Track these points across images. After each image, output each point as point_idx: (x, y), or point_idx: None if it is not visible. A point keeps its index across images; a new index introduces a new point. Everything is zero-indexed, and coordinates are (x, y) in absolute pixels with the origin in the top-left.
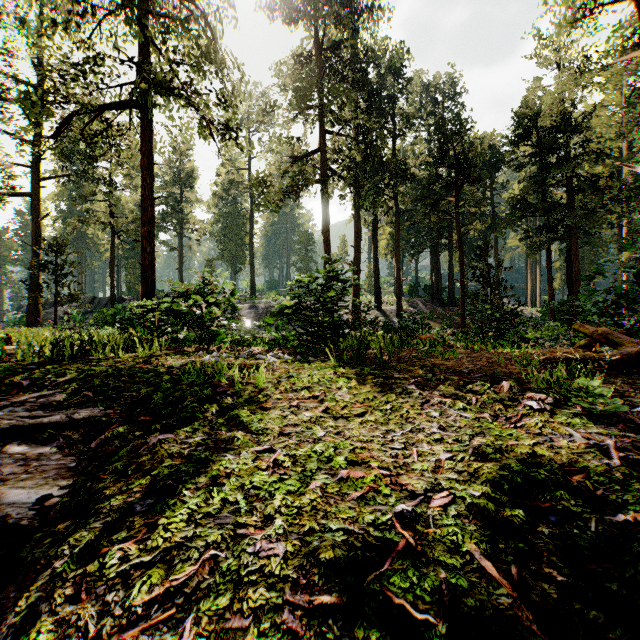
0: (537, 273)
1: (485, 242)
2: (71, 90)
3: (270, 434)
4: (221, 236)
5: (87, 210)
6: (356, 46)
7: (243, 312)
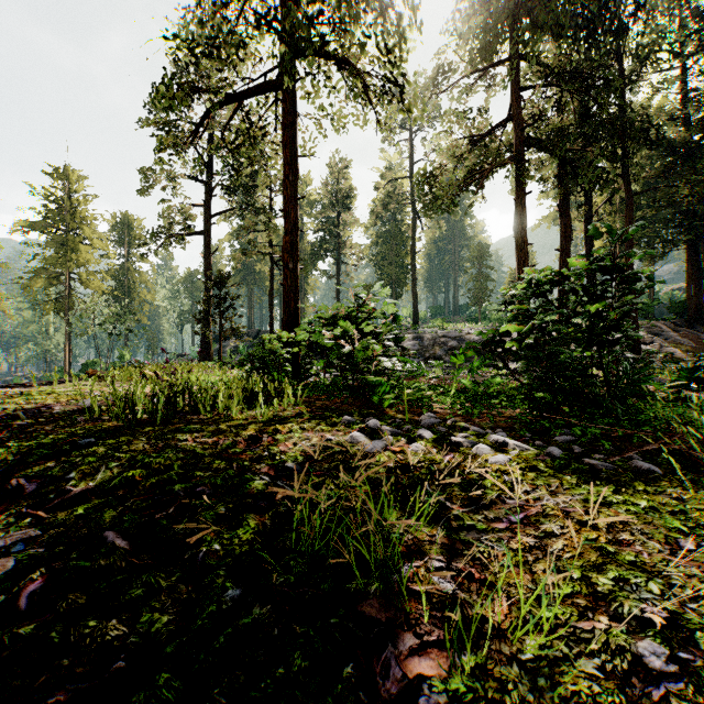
0: None
1: None
2: None
3: None
4: (379, 259)
5: (249, 242)
6: None
7: (405, 344)
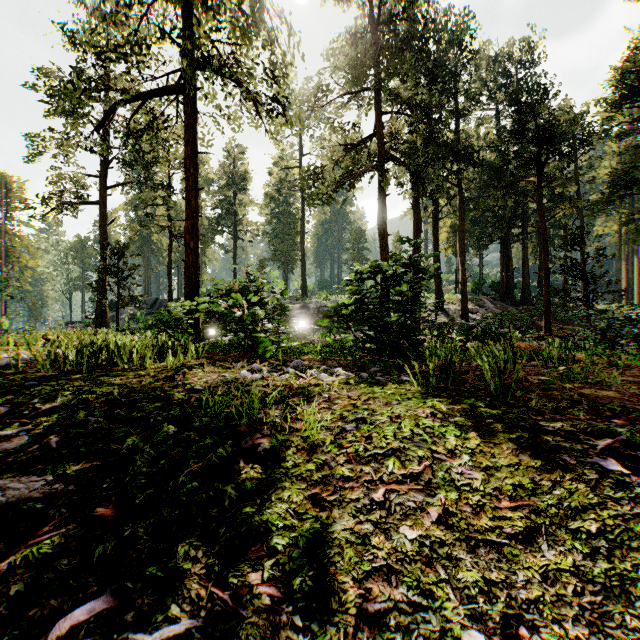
0: (633, 265)
1: (579, 227)
2: (119, 84)
3: (336, 616)
4: (273, 237)
5: (147, 215)
6: (416, 16)
7: (294, 312)
